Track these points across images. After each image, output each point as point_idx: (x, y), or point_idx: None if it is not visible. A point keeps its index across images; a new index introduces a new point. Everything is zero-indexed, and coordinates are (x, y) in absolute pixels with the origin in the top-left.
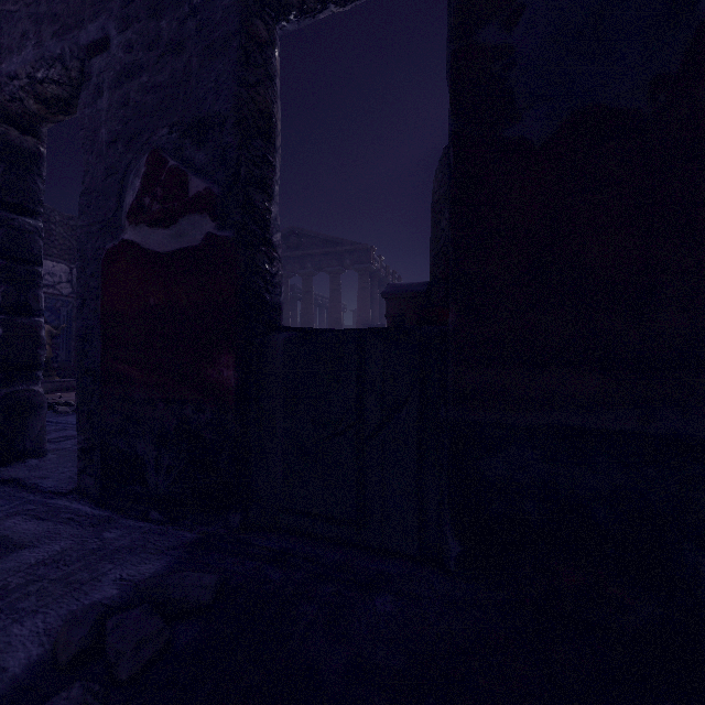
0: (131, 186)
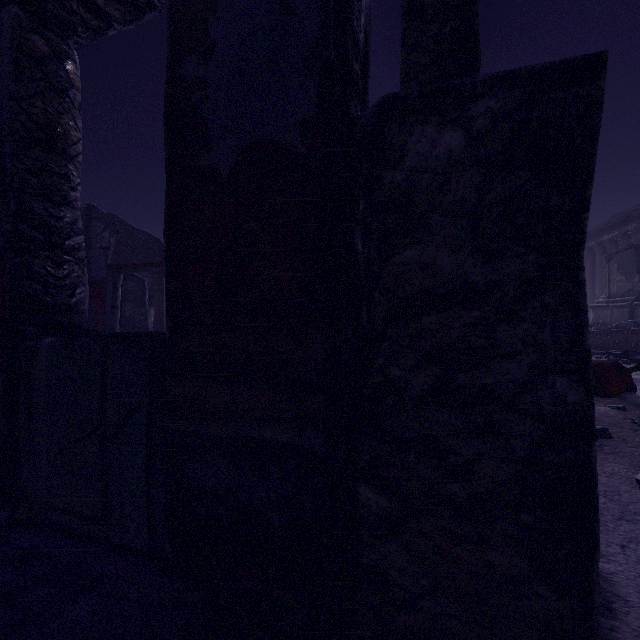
0: None
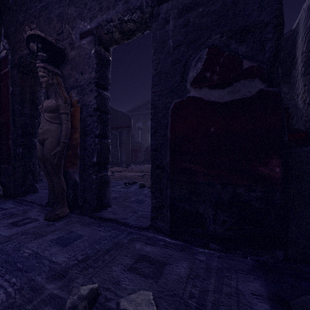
0: (192, 68)
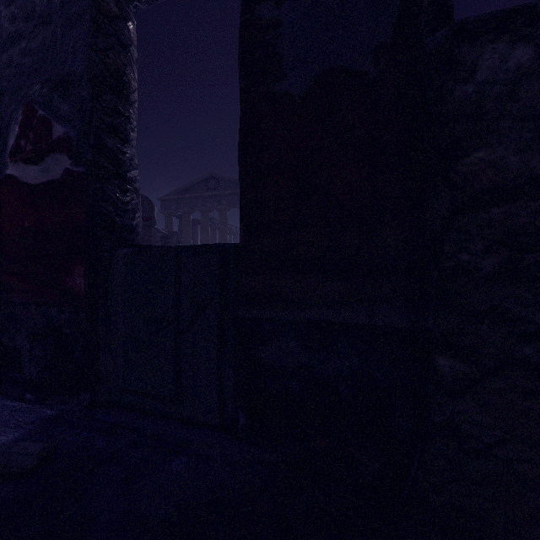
0: (13, 131)
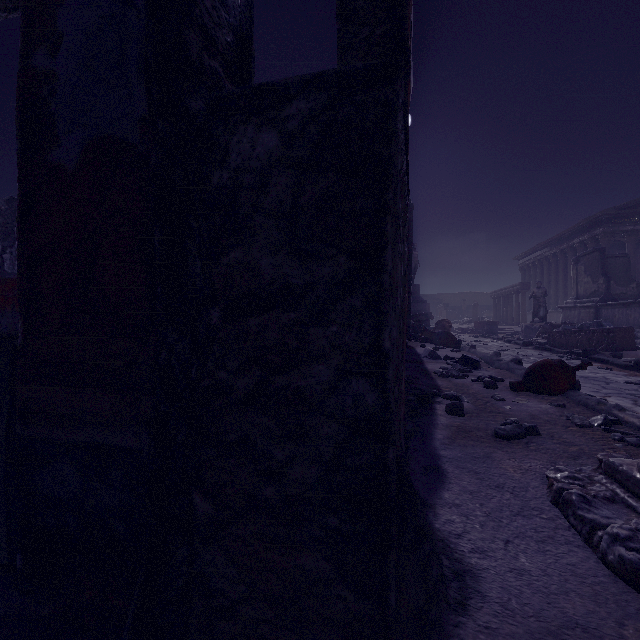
0: None
